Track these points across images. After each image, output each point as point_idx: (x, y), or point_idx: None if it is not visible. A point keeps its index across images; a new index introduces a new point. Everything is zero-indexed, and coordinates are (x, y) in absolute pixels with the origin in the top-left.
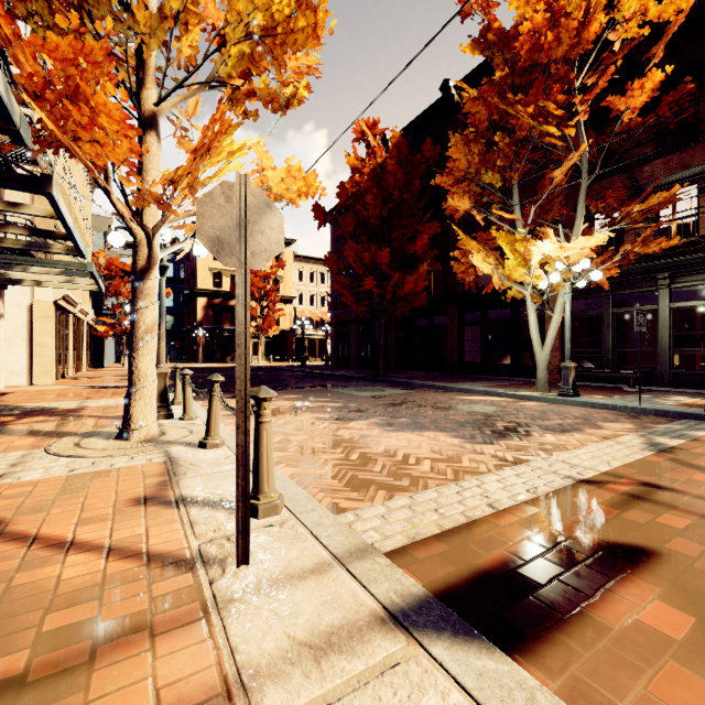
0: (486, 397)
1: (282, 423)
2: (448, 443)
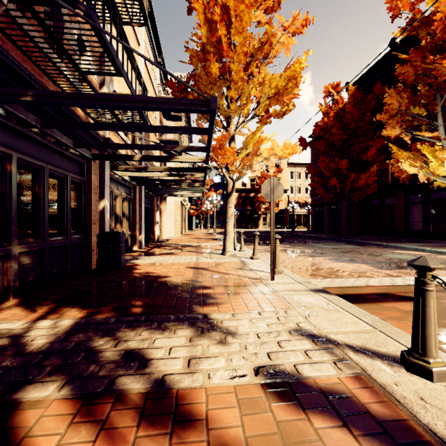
0: (413, 251)
1: (281, 255)
2: (364, 268)
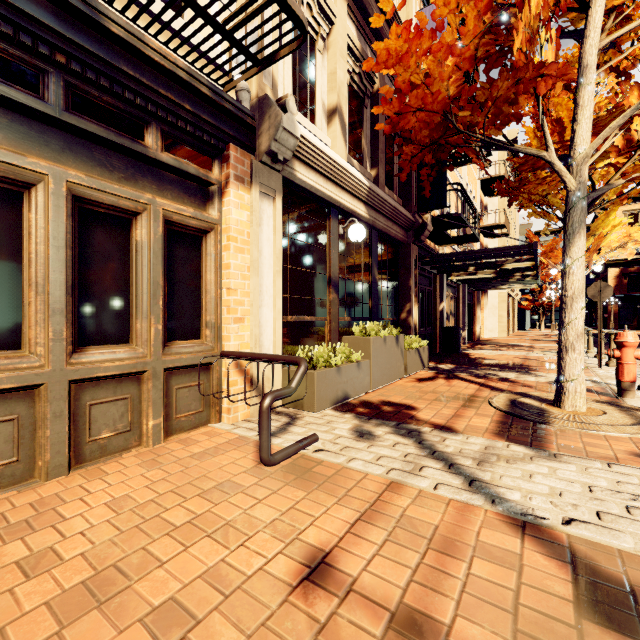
0: None
1: None
2: None
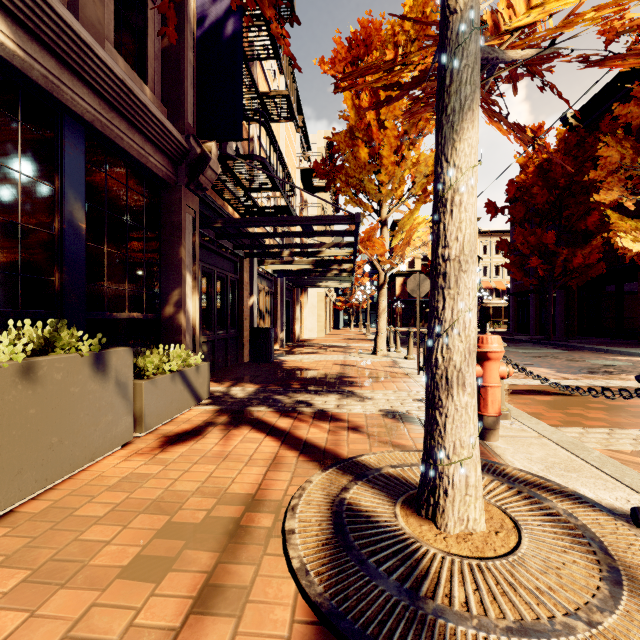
0: None
1: None
2: (541, 371)
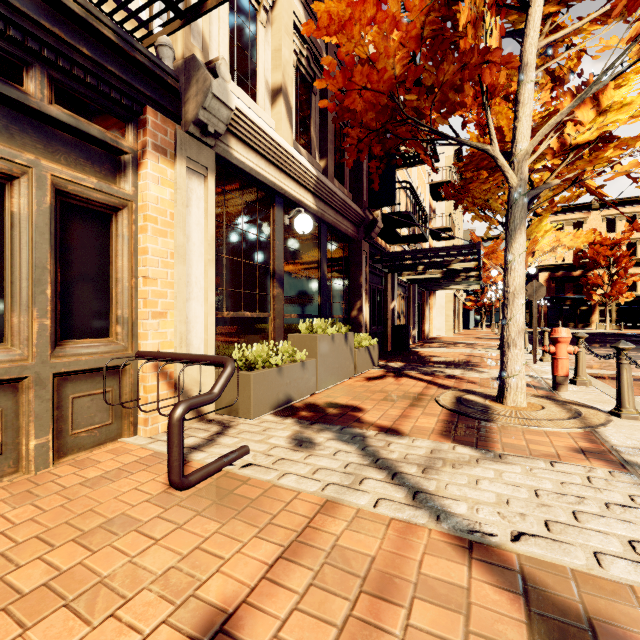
0: None
1: None
2: None
